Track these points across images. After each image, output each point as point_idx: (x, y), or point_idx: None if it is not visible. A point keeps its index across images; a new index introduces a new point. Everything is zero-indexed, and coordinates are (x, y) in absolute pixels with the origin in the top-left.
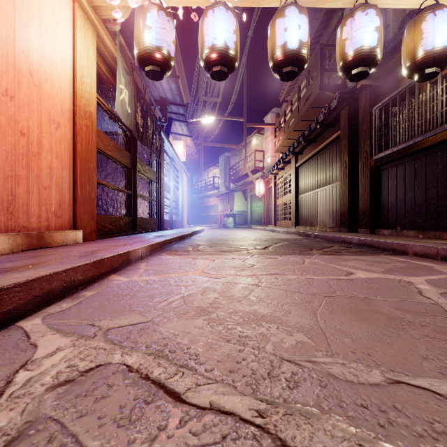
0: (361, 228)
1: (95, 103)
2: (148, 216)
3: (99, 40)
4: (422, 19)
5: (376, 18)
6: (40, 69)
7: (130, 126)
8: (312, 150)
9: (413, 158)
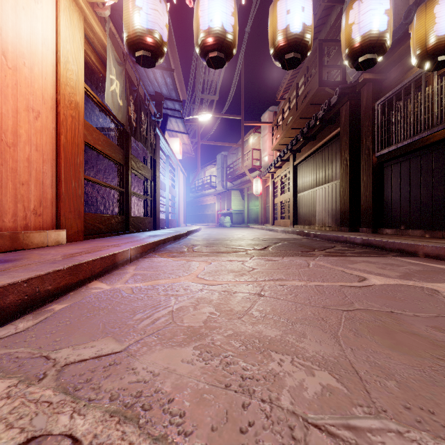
0: (363, 227)
1: (82, 93)
2: (143, 215)
3: (87, 25)
4: (435, 3)
5: (385, 0)
6: (16, 50)
7: (122, 119)
8: (311, 148)
9: (419, 154)
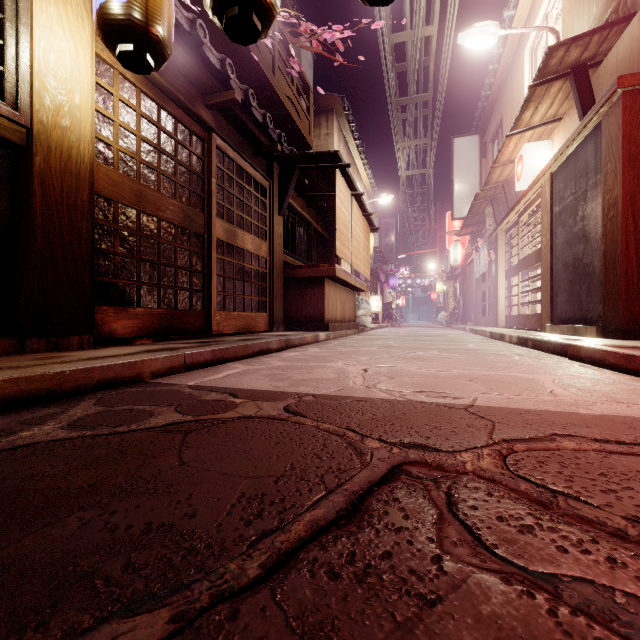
0: None
1: None
2: None
3: None
4: None
5: None
6: None
7: None
8: None
9: None
